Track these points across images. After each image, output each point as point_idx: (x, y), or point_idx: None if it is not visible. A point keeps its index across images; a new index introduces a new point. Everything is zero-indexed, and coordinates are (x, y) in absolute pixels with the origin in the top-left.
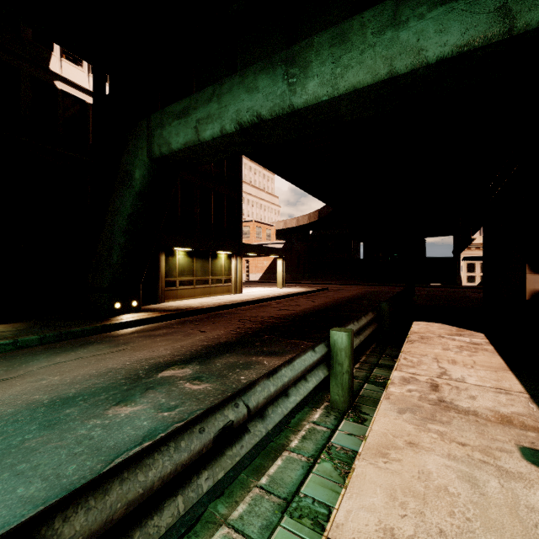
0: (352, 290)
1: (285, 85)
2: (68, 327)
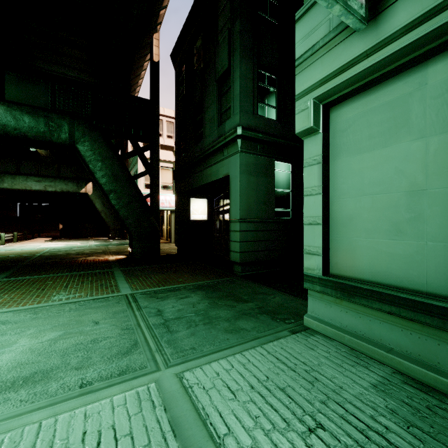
0: None
1: None
2: None
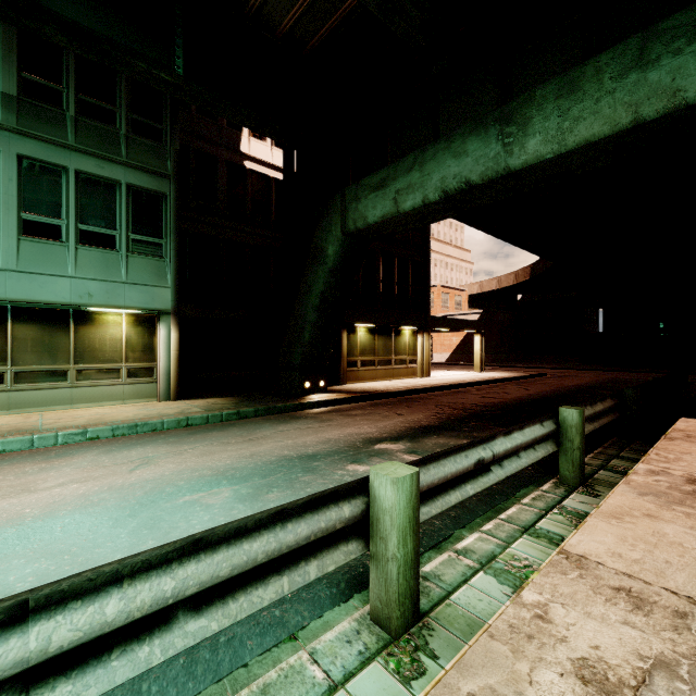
0: (584, 376)
1: (499, 146)
2: (272, 403)
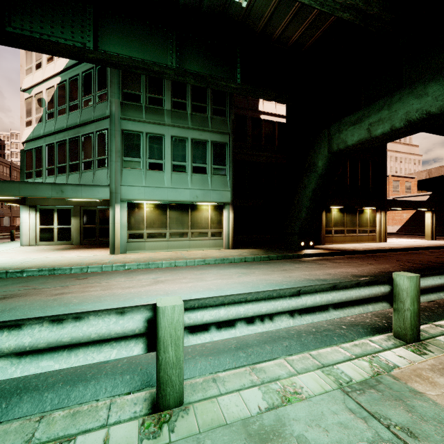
0: None
1: None
2: (284, 253)
